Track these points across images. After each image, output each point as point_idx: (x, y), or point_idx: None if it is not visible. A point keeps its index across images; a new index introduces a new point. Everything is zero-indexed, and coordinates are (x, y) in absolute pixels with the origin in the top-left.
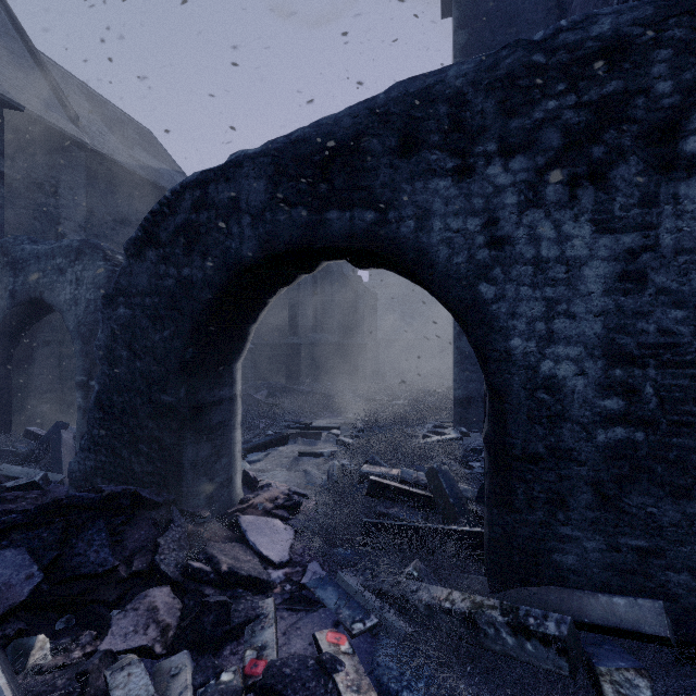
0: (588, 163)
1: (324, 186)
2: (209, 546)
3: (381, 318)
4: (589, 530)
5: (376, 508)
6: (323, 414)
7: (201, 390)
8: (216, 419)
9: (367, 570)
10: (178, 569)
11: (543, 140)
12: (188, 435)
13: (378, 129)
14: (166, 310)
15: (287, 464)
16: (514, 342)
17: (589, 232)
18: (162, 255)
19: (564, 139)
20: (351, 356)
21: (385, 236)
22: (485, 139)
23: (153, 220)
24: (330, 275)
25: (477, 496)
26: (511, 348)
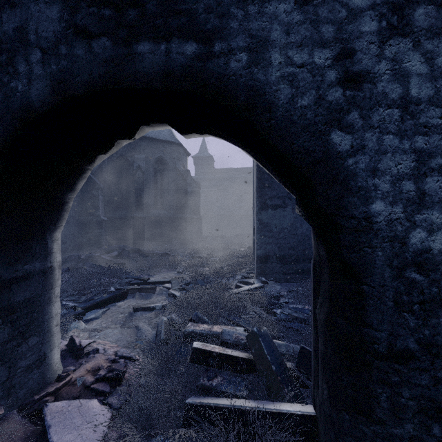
0: None
1: (133, 11)
2: None
3: (203, 200)
4: None
5: (199, 381)
6: (159, 270)
7: None
8: (20, 296)
9: None
10: None
11: None
12: None
13: None
14: None
15: (122, 321)
16: (376, 206)
17: None
18: None
19: None
20: (182, 226)
21: (210, 73)
22: None
23: None
24: (167, 169)
25: (298, 361)
26: (372, 214)
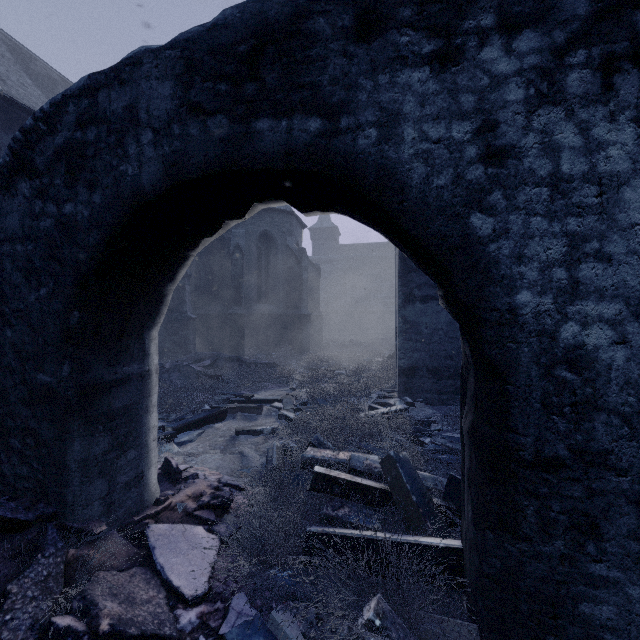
0: (631, 37)
1: (252, 85)
2: (94, 581)
3: (324, 291)
4: (635, 569)
5: (322, 510)
6: (266, 386)
7: (95, 367)
8: (119, 402)
9: (310, 608)
10: (34, 632)
11: (563, 7)
12: (75, 426)
13: (327, 4)
14: (43, 260)
15: (222, 445)
16: (522, 296)
17: (633, 136)
18: (38, 187)
19: (595, 4)
20: (295, 326)
21: (336, 151)
22: (478, 10)
23: (25, 139)
24: (274, 247)
25: (445, 492)
26: (517, 306)
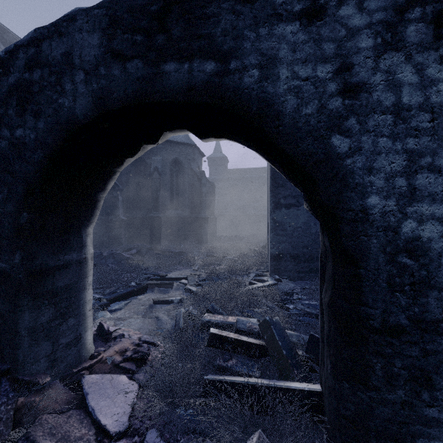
0: None
1: (161, 36)
2: (37, 424)
3: (217, 201)
4: None
5: (216, 361)
6: (176, 268)
7: (41, 255)
8: (62, 282)
9: (207, 440)
10: None
11: None
12: (25, 301)
13: None
14: None
15: (143, 312)
16: (372, 199)
17: None
18: None
19: None
20: (197, 225)
21: (226, 87)
22: None
23: None
24: (182, 170)
25: (307, 347)
26: (368, 207)
